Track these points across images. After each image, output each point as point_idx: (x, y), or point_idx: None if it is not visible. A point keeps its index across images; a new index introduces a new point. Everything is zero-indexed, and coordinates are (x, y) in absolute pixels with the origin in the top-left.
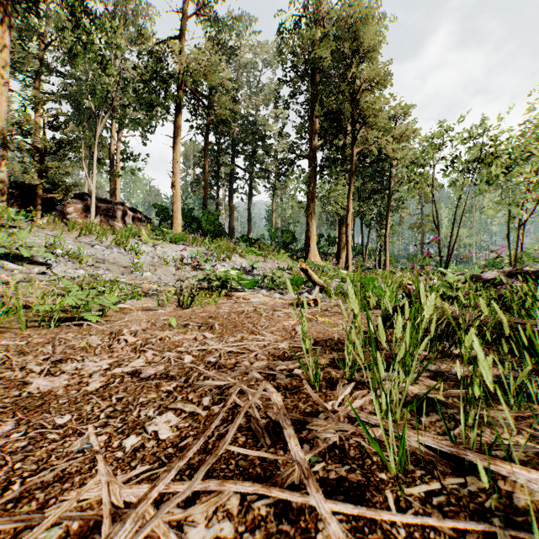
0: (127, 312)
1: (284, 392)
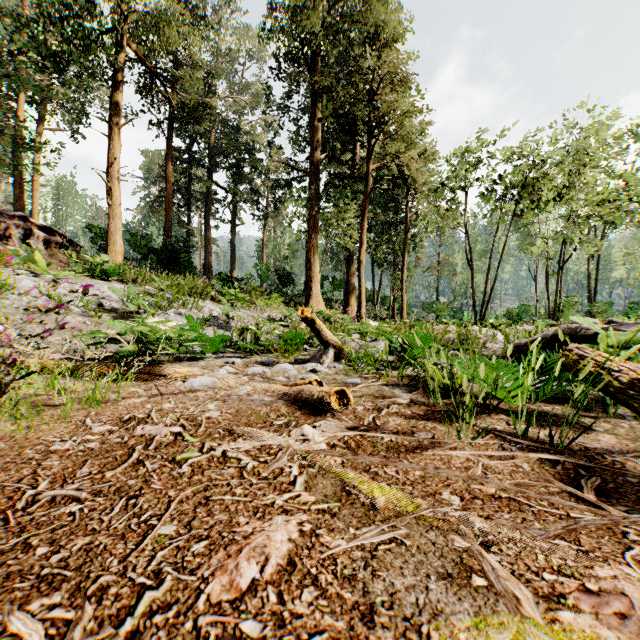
0: None
1: None
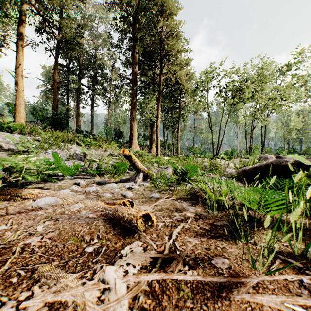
0: None
1: None
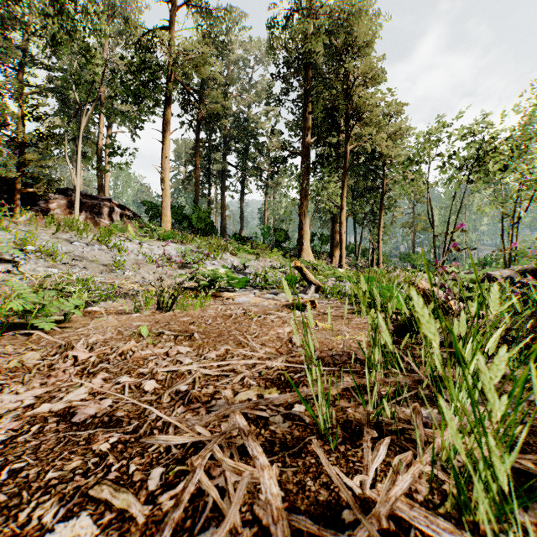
0: (97, 316)
1: (281, 453)
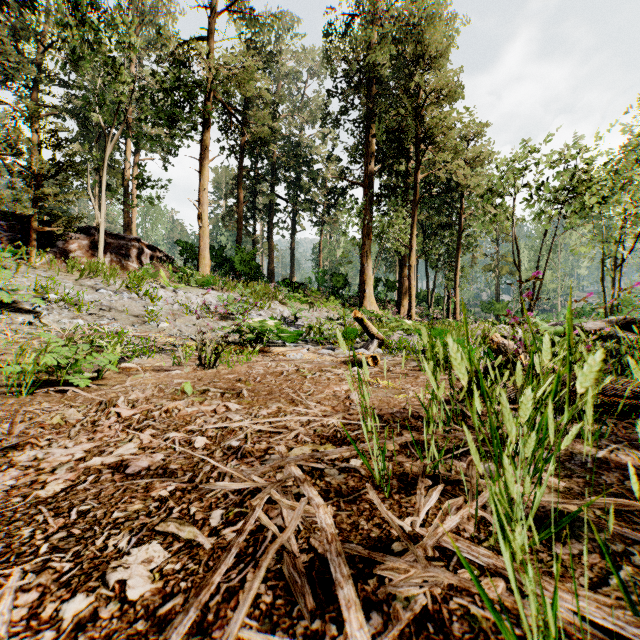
0: (132, 373)
1: (336, 499)
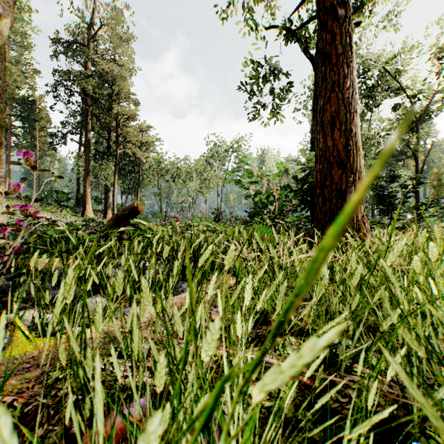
0: None
1: None
